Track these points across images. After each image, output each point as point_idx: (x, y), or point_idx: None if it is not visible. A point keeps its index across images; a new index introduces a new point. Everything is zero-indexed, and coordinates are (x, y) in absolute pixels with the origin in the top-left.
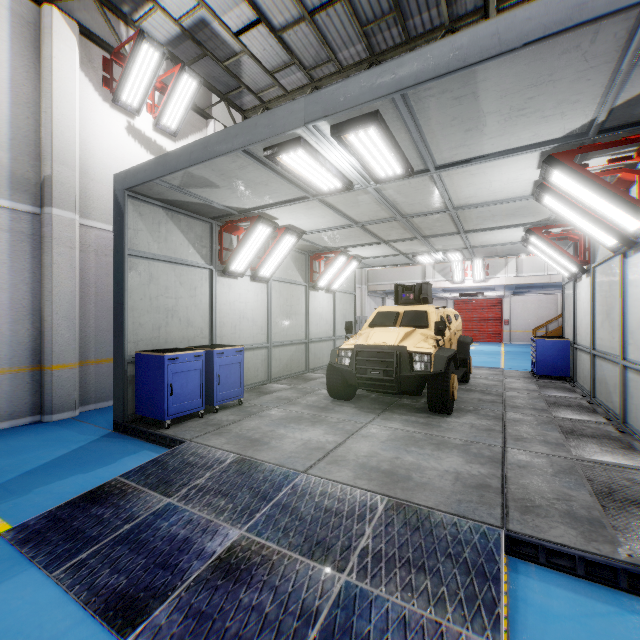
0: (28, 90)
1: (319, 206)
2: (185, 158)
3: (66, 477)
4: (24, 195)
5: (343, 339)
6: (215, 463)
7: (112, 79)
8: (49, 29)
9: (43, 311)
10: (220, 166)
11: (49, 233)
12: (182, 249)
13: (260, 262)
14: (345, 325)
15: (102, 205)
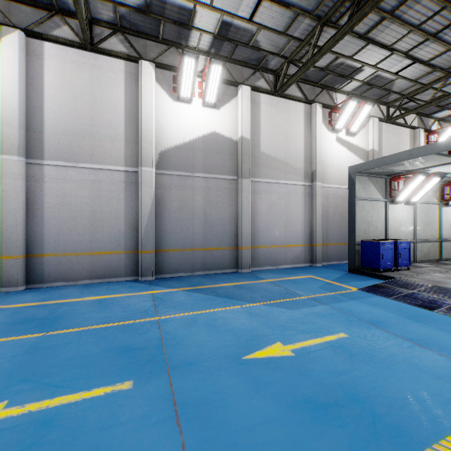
0: (307, 139)
1: None
2: (396, 159)
3: (353, 281)
4: (307, 179)
5: None
6: (422, 285)
7: (331, 120)
8: (314, 112)
9: (312, 223)
10: (414, 159)
11: (314, 192)
12: (373, 193)
13: (412, 194)
14: None
15: (327, 176)
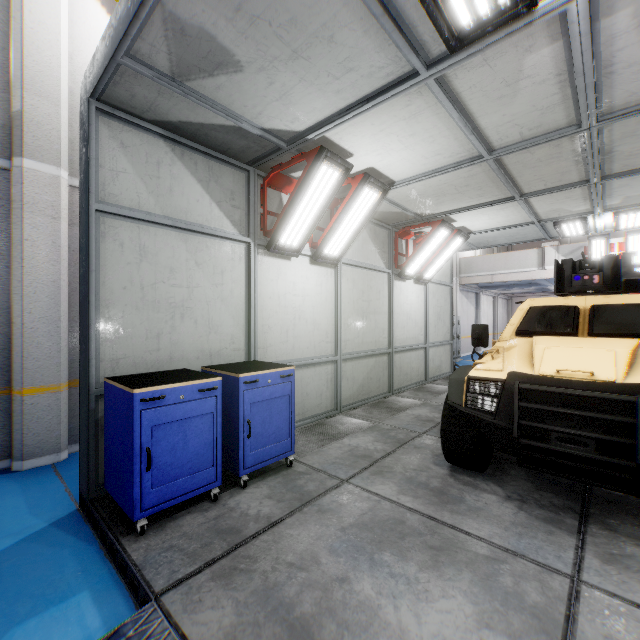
0: None
1: (430, 107)
2: None
3: None
4: None
5: (437, 347)
6: None
7: None
8: None
9: (13, 309)
10: None
11: (19, 195)
12: (199, 209)
13: (324, 234)
14: (472, 331)
15: None
